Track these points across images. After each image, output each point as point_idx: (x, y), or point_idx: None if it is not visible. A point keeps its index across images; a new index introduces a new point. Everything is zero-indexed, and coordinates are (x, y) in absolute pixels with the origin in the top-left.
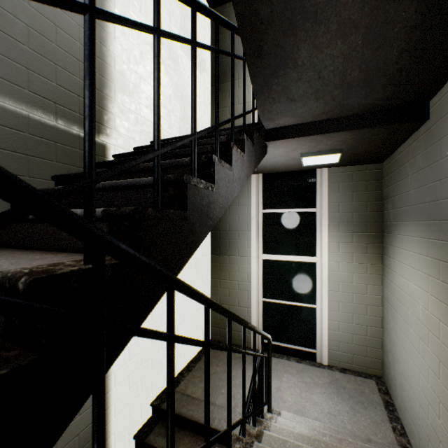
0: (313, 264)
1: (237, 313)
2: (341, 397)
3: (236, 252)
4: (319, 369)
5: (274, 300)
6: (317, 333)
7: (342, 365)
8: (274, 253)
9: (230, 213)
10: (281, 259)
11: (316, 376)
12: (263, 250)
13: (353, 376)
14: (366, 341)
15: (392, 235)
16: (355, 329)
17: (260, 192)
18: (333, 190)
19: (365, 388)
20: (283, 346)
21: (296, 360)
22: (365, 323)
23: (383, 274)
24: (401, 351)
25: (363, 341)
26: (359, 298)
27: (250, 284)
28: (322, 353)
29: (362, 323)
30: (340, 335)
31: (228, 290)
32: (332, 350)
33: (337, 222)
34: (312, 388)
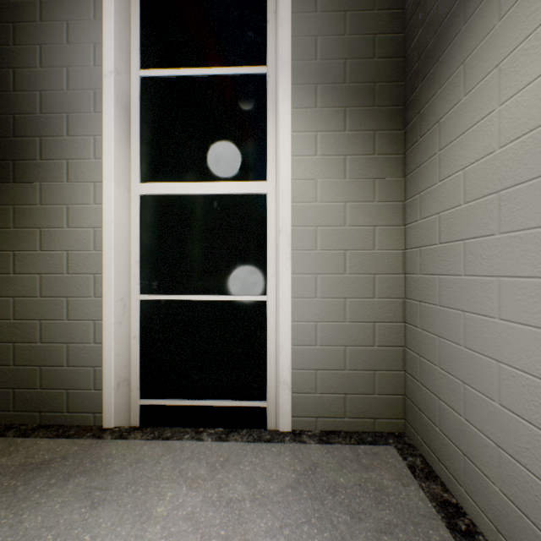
0: (261, 199)
1: (65, 338)
2: (333, 528)
3: (61, 171)
4: (271, 447)
5: (169, 296)
6: (269, 361)
7: (323, 424)
8: (171, 180)
9: (45, 63)
10: (187, 191)
11: (261, 471)
12: (143, 173)
13: (350, 446)
14: (373, 359)
15: (451, 46)
16: (351, 333)
17: (133, 25)
18: (304, 5)
19: (382, 476)
20: (193, 405)
21: (216, 436)
22: (370, 316)
23: (410, 192)
24: (513, 341)
25: (367, 360)
26: (358, 260)
27: (102, 255)
28: (279, 404)
29: (364, 317)
30: (319, 354)
31: (39, 279)
32: (302, 393)
33: (311, 82)
34: (246, 519)
